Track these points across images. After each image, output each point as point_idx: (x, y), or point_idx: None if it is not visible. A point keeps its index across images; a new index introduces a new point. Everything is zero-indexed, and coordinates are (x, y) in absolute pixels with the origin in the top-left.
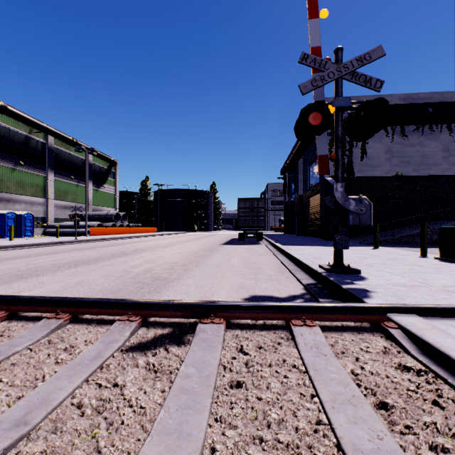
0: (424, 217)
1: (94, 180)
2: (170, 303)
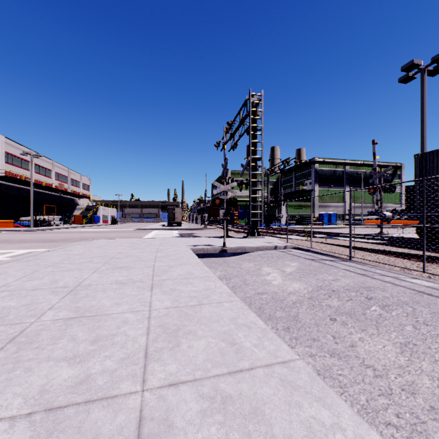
0: None
1: None
2: (322, 231)
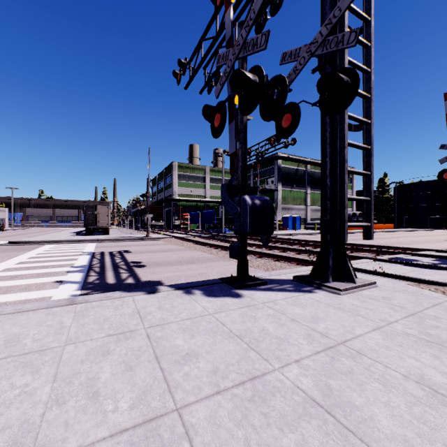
0: None
1: None
2: (363, 244)
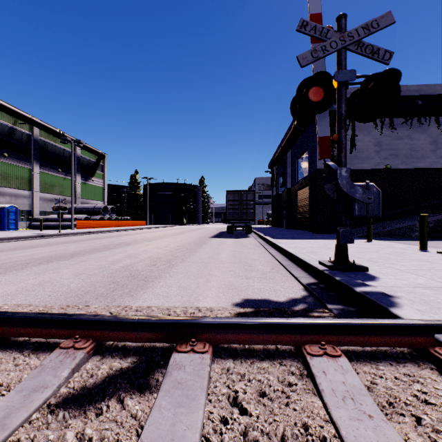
0: (414, 209)
1: (82, 173)
2: (135, 320)
